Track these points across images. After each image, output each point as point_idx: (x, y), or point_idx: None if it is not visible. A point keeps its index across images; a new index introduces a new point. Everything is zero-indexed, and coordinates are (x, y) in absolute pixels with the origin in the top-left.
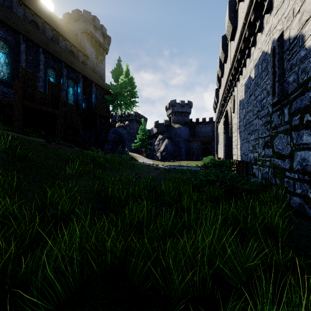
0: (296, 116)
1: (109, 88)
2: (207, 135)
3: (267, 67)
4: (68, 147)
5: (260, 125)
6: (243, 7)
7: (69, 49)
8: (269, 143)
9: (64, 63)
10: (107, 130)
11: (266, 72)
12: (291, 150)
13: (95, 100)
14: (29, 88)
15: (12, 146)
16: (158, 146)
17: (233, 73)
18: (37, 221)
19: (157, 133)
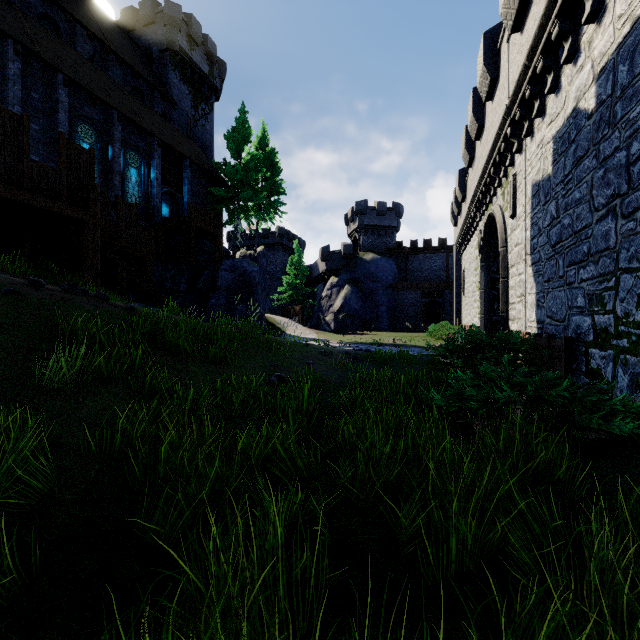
0: None
1: (221, 172)
2: (434, 276)
3: None
4: (92, 300)
5: (626, 233)
6: None
7: (132, 84)
8: None
9: (117, 112)
10: (216, 264)
11: None
12: None
13: (190, 198)
14: (7, 151)
15: None
16: (329, 299)
17: (516, 116)
18: None
19: (327, 272)
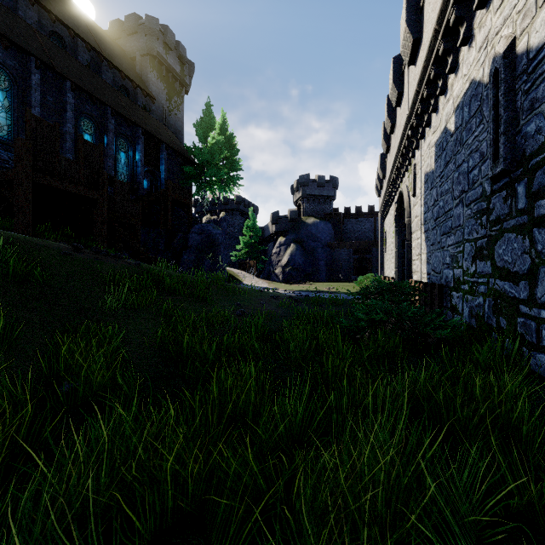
0: (542, 198)
1: (191, 154)
2: (364, 236)
3: (481, 109)
4: (113, 259)
5: (467, 217)
6: (433, 0)
7: (120, 84)
8: (486, 251)
9: (111, 109)
10: (187, 228)
11: (479, 118)
12: (531, 265)
13: (166, 174)
14: (44, 151)
15: (5, 257)
16: (278, 255)
17: (414, 123)
18: (29, 411)
19: (276, 233)
